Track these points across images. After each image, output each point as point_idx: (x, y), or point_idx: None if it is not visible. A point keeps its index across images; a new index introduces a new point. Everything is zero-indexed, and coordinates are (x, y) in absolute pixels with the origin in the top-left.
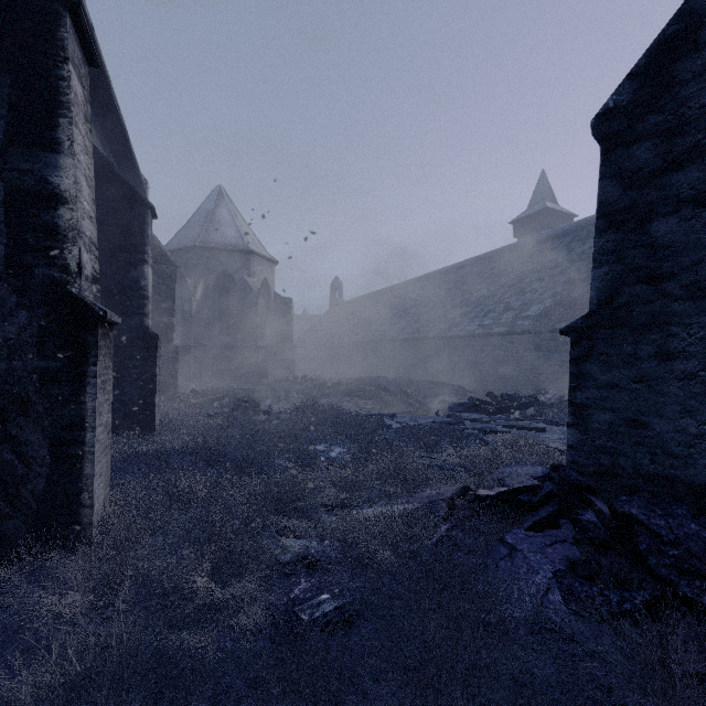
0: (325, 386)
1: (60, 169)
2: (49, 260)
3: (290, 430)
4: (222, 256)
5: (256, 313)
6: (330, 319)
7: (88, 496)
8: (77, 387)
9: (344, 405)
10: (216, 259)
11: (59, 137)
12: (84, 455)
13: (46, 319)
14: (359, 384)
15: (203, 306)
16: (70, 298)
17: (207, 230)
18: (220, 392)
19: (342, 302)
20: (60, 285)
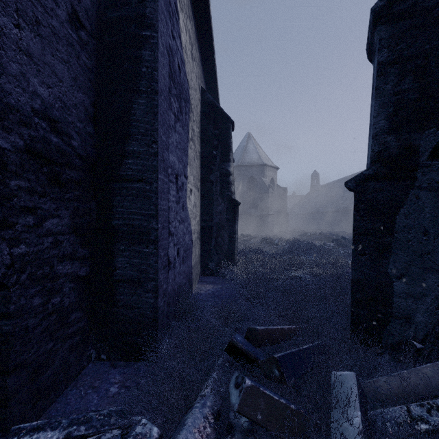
0: (306, 235)
1: (230, 166)
2: (228, 190)
3: (289, 249)
4: (250, 169)
5: (267, 197)
6: (310, 197)
7: (236, 252)
8: (234, 223)
9: (317, 244)
10: (248, 171)
11: (230, 158)
12: (235, 241)
13: (227, 205)
14: (326, 234)
15: (241, 194)
16: (232, 199)
17: (243, 156)
18: (252, 235)
19: (318, 186)
20: (230, 196)
